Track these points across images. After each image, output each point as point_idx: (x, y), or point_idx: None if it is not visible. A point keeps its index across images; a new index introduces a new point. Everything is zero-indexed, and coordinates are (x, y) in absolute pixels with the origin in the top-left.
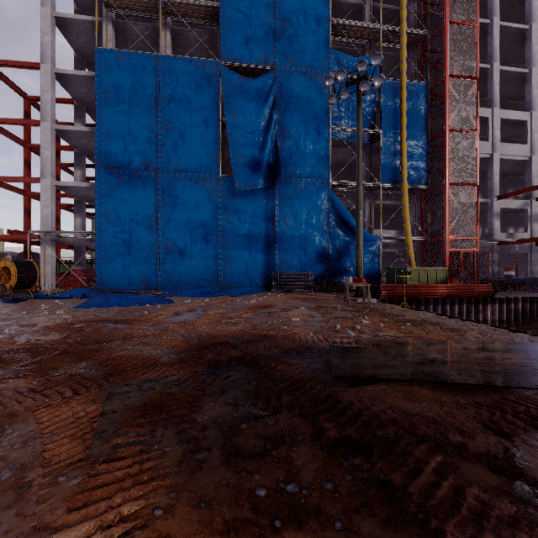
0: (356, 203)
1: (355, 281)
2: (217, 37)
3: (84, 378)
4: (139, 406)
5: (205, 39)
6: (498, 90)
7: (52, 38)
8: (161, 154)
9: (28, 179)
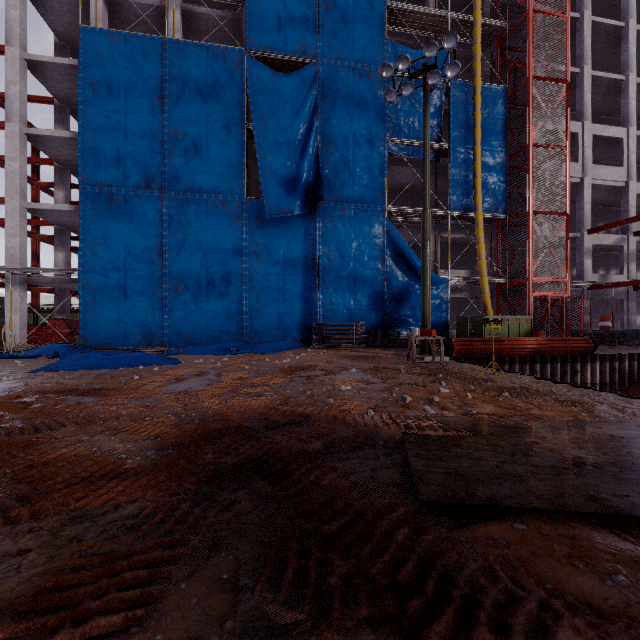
0: (422, 232)
1: (422, 333)
2: (241, 20)
3: None
4: (20, 602)
5: (226, 23)
6: (589, 100)
7: (22, 13)
8: (168, 168)
9: None
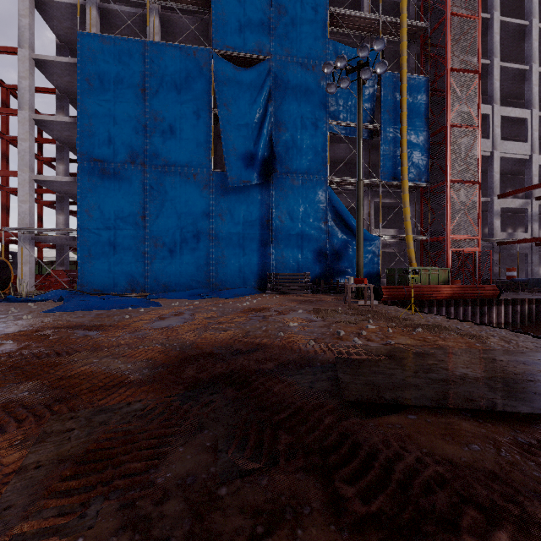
0: (357, 199)
1: (356, 281)
2: (209, 24)
3: (20, 407)
4: (76, 456)
5: (196, 26)
6: (498, 86)
7: (31, 21)
8: (149, 146)
9: (4, 172)
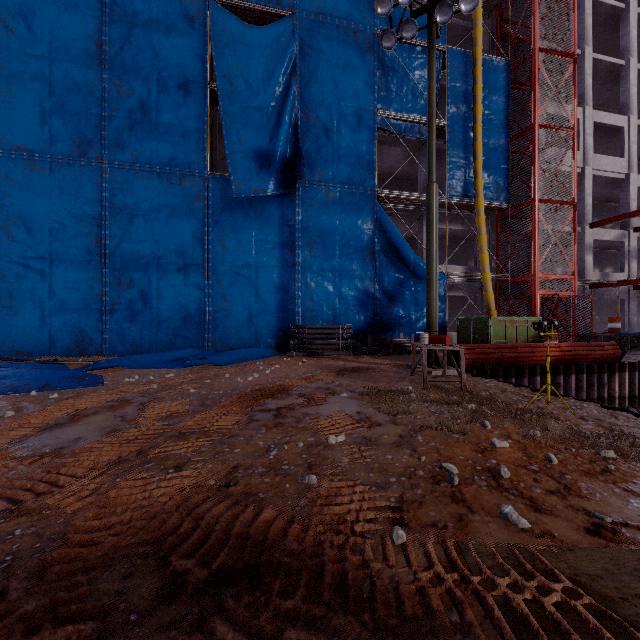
0: (427, 212)
1: (432, 340)
2: None
3: None
4: None
5: None
6: (590, 83)
7: None
8: (108, 132)
9: None
